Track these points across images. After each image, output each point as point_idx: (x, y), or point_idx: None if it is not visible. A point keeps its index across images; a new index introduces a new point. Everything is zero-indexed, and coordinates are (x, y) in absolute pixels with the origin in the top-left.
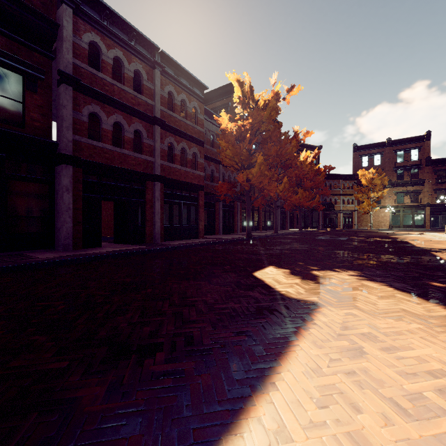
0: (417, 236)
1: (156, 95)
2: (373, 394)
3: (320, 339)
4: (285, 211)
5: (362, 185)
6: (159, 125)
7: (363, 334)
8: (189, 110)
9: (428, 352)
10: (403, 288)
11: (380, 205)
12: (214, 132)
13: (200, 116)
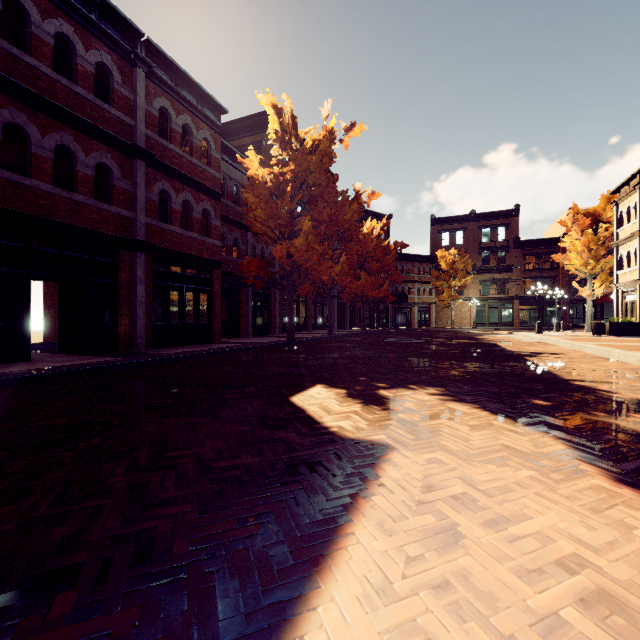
0: (506, 337)
1: (138, 110)
2: (483, 630)
3: (390, 516)
4: (343, 303)
5: (441, 269)
6: (144, 159)
7: (455, 496)
8: (197, 142)
9: (551, 522)
10: (500, 411)
11: (462, 297)
12: (238, 181)
13: (215, 154)
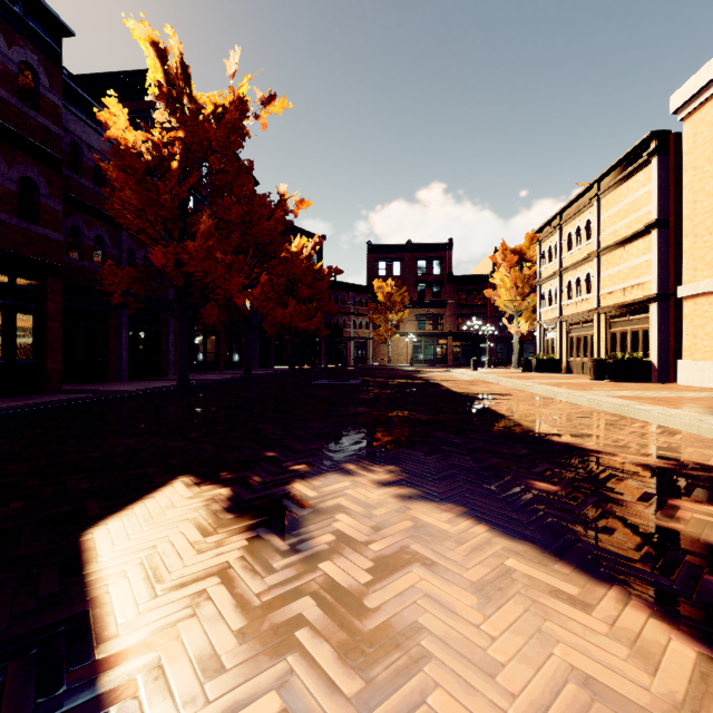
0: (445, 374)
1: None
2: None
3: None
4: (268, 336)
5: (378, 301)
6: None
7: None
8: (9, 64)
9: None
10: (503, 521)
11: (399, 332)
12: (104, 153)
13: (49, 94)
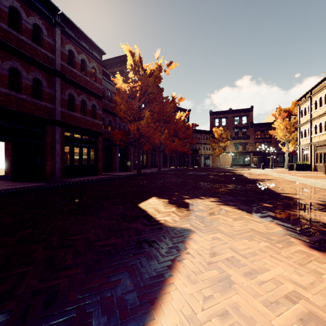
0: (247, 171)
1: (56, 51)
2: None
3: (194, 271)
4: (166, 154)
5: (215, 137)
6: (60, 77)
7: (228, 258)
8: (89, 69)
9: (279, 272)
10: (247, 210)
11: (225, 151)
12: (111, 90)
13: (99, 75)
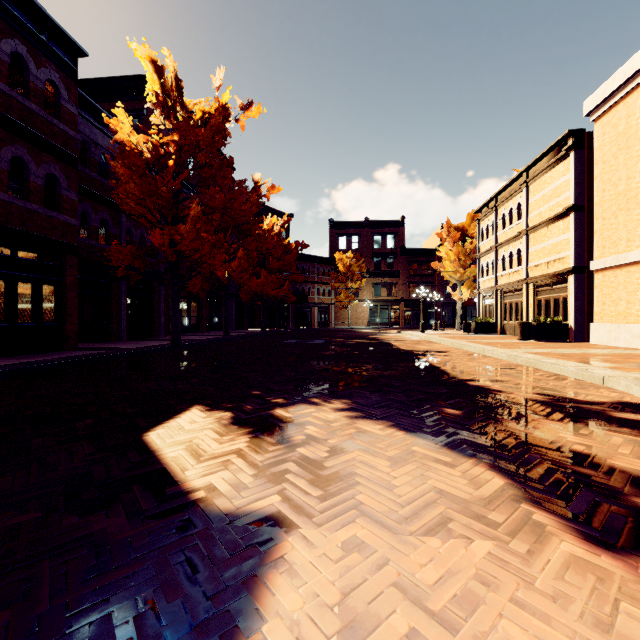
0: (397, 335)
1: None
2: None
3: None
4: (242, 302)
5: (339, 271)
6: None
7: None
8: (38, 83)
9: None
10: (416, 429)
11: (358, 299)
12: (107, 149)
13: (67, 105)
